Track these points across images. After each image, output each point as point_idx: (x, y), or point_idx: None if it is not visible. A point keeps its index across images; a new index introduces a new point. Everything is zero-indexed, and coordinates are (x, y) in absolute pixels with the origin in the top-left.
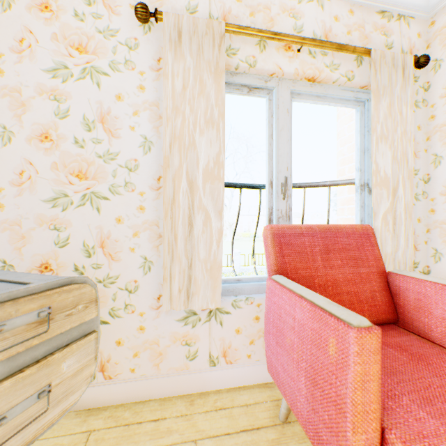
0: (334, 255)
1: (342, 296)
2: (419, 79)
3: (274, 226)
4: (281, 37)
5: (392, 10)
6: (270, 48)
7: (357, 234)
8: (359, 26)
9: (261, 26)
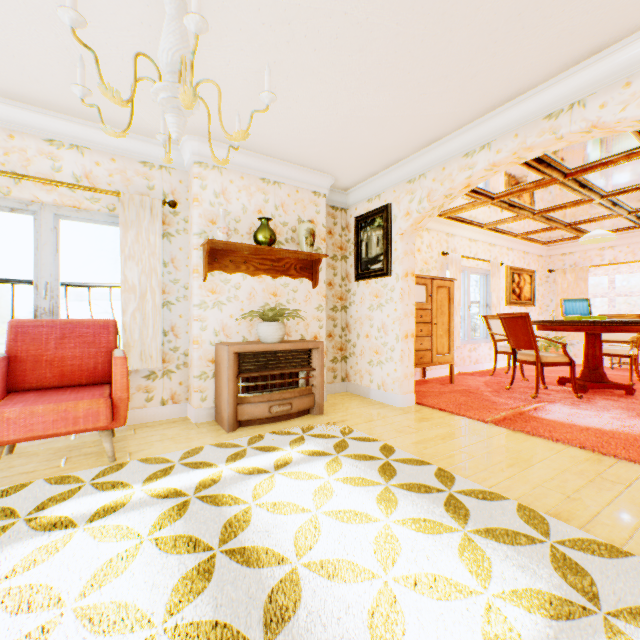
0: (71, 340)
1: (68, 367)
2: (181, 213)
3: (17, 320)
4: (30, 179)
5: (154, 162)
6: (28, 182)
7: (98, 326)
8: (122, 171)
9: (18, 164)
